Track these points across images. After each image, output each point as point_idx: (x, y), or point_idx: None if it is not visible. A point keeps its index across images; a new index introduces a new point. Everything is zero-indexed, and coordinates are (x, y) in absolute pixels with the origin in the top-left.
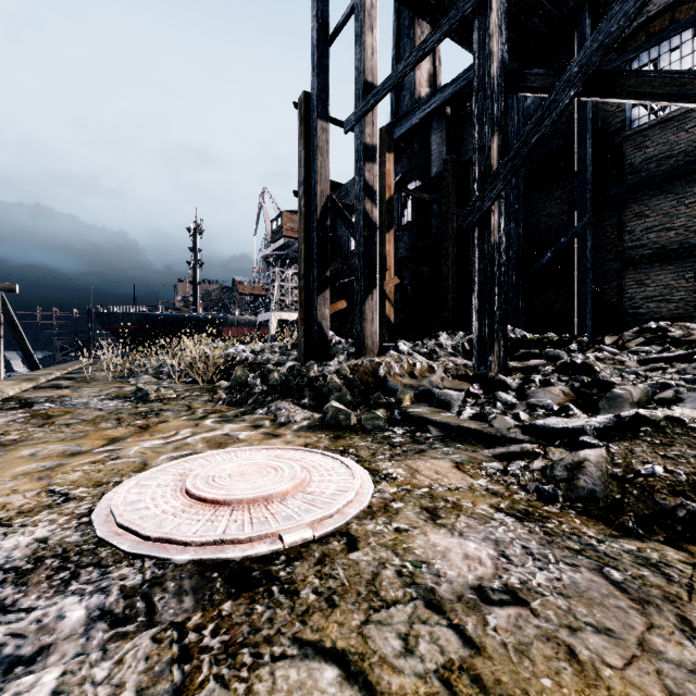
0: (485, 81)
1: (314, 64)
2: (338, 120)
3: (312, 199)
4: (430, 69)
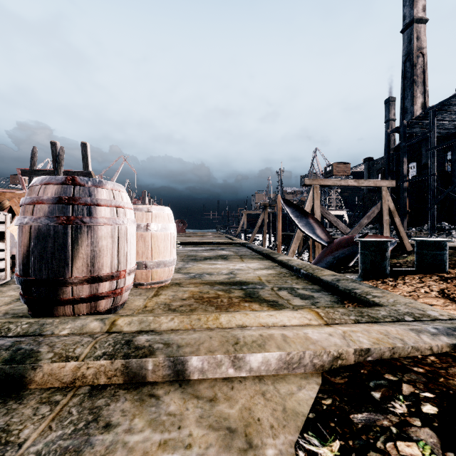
0: (430, 189)
1: (386, 163)
2: (391, 171)
3: None
4: (422, 101)
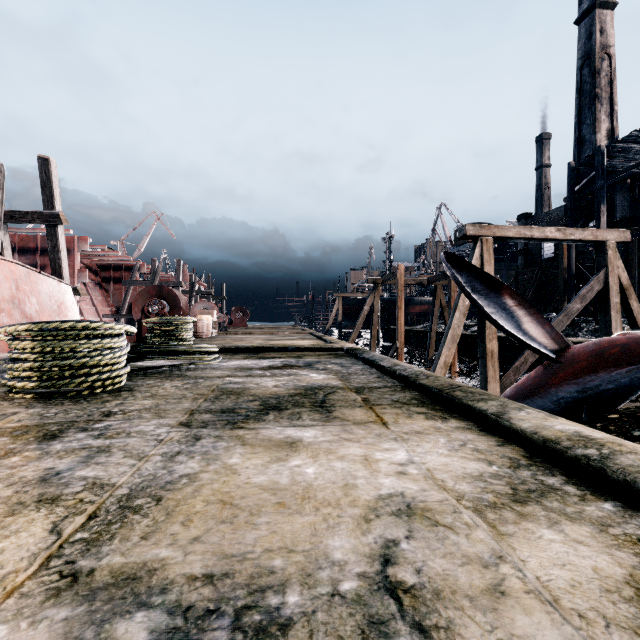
0: None
1: (569, 216)
2: None
3: (567, 266)
4: (608, 127)
